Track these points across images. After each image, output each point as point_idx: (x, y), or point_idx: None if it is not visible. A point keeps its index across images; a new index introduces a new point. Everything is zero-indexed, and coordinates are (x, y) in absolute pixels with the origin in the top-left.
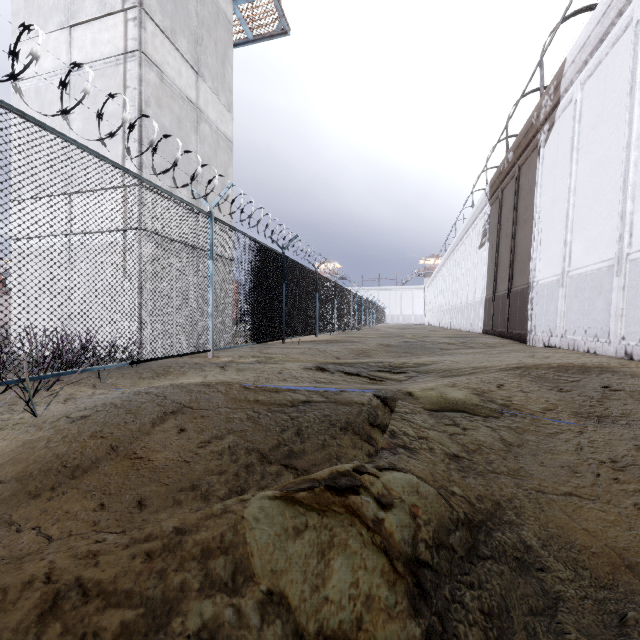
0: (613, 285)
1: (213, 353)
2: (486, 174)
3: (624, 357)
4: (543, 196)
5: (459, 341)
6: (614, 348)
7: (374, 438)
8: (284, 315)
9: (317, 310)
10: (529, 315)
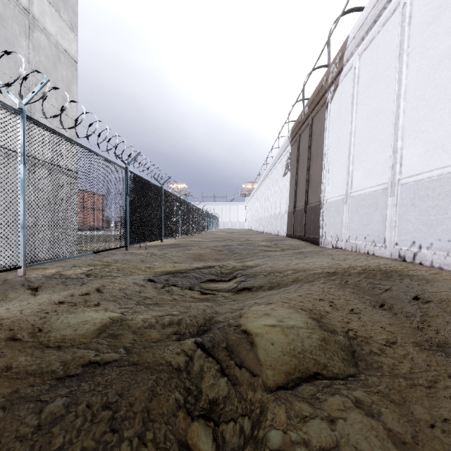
0: (388, 203)
1: (25, 270)
2: (288, 124)
3: (398, 259)
4: (330, 138)
5: (273, 243)
6: (389, 251)
7: (192, 444)
8: (127, 224)
9: (162, 219)
10: (321, 224)
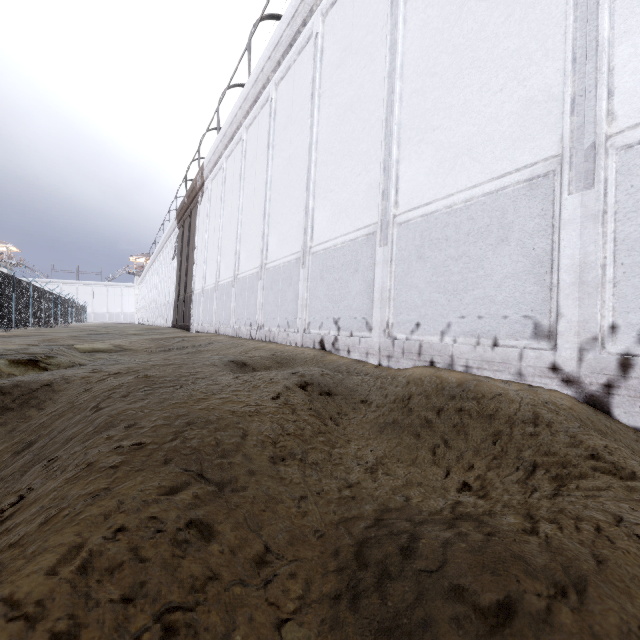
0: (214, 297)
1: None
2: (176, 203)
3: (215, 333)
4: (199, 237)
5: (145, 332)
6: (213, 329)
7: None
8: None
9: None
10: (192, 313)
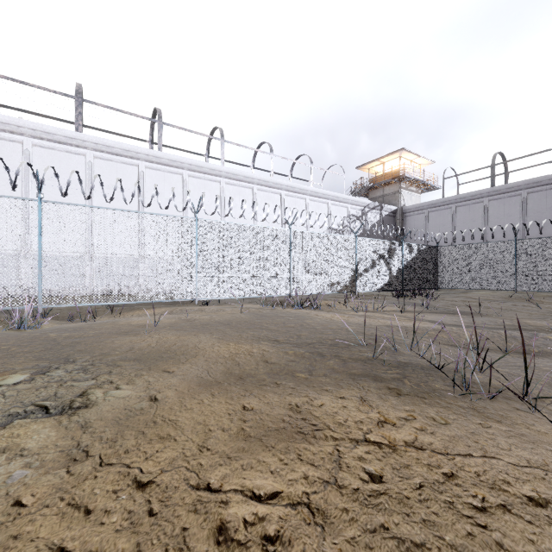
0: None
1: None
2: None
3: None
4: None
5: None
6: None
7: None
8: None
9: None
10: None
